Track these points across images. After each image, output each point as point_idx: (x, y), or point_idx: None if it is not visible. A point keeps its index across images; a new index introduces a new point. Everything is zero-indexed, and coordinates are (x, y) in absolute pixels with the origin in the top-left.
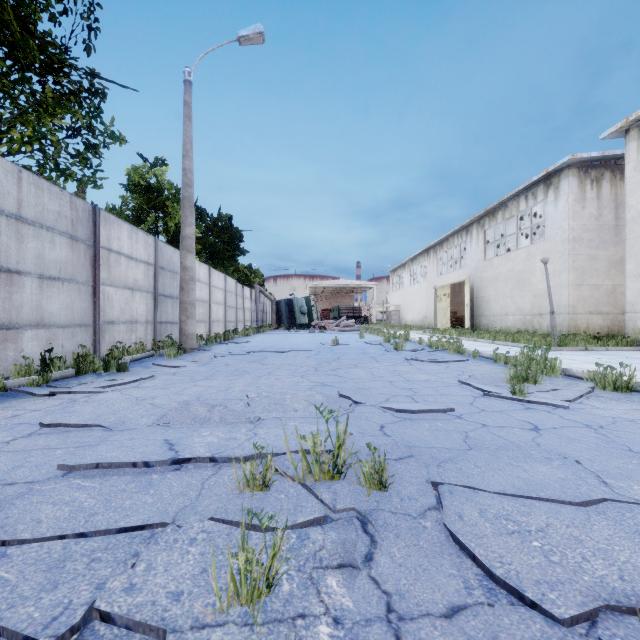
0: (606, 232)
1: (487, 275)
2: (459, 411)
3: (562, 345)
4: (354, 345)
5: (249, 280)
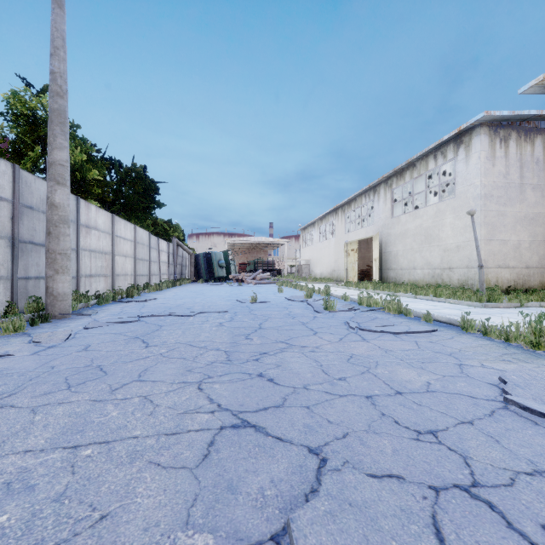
0: (512, 190)
1: (395, 231)
2: None
3: (491, 300)
4: (275, 302)
5: (168, 234)
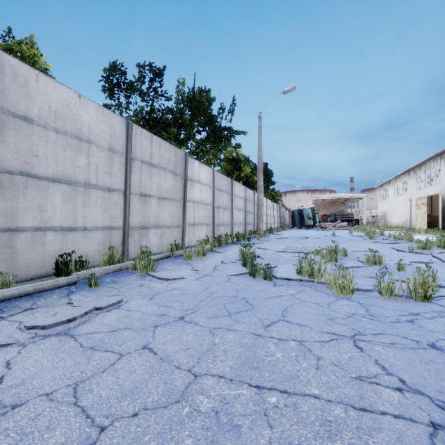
0: None
1: None
2: (380, 253)
3: None
4: (345, 236)
5: (274, 198)
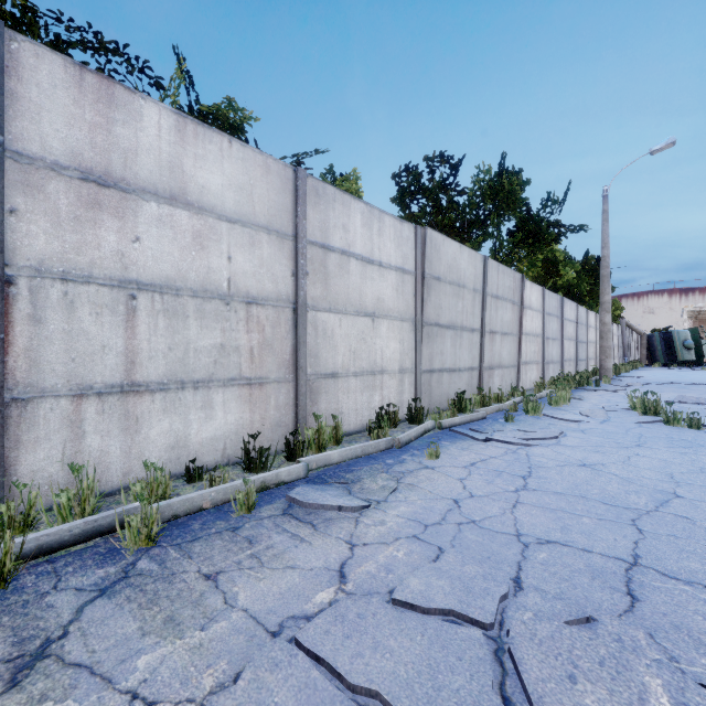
0: None
1: None
2: None
3: None
4: None
5: None
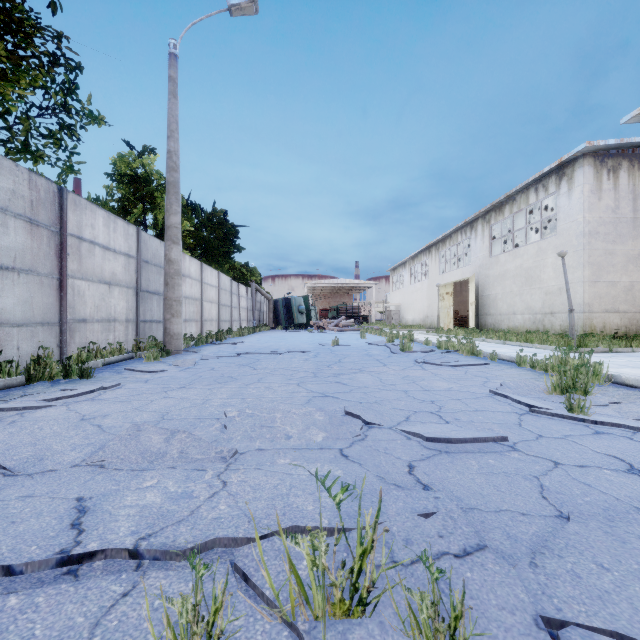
0: (623, 225)
1: (493, 272)
2: (509, 437)
3: (582, 346)
4: (356, 346)
5: (246, 278)
